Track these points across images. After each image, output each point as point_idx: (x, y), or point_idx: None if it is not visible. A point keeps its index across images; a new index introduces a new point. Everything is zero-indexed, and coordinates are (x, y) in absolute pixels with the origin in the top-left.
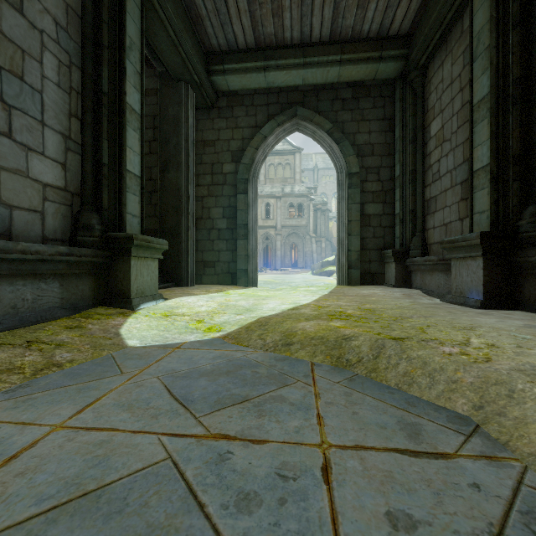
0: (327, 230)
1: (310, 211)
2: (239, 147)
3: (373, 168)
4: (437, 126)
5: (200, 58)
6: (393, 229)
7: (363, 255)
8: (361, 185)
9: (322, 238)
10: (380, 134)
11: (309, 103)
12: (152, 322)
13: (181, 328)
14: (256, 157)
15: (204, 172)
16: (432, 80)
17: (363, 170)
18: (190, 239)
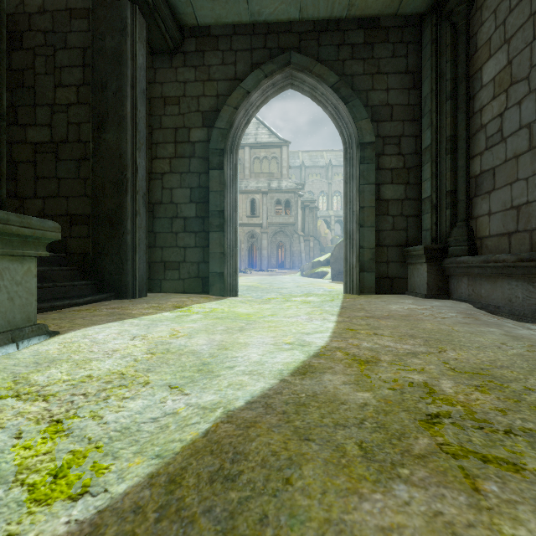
0: (315, 229)
1: (298, 208)
2: (212, 107)
3: (391, 138)
4: (497, 65)
5: None
6: (418, 218)
7: (379, 254)
8: (376, 160)
9: (310, 237)
10: (401, 92)
11: (307, 49)
12: None
13: None
14: (236, 119)
15: (165, 140)
16: (486, 3)
17: (378, 140)
18: (139, 229)
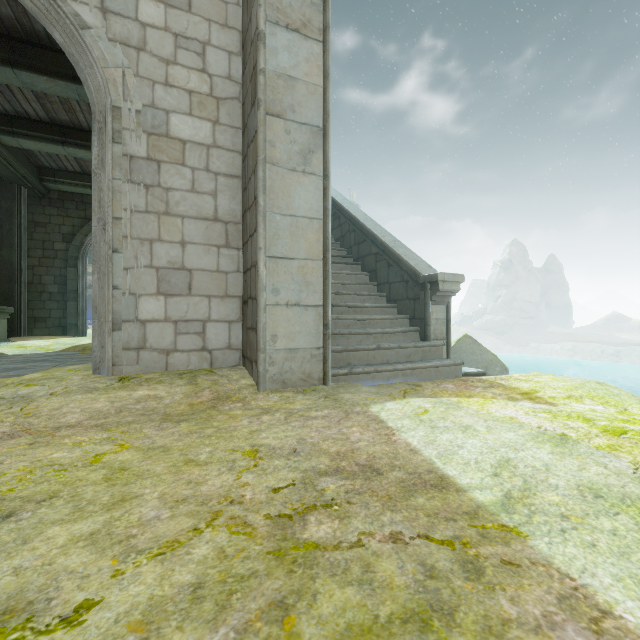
0: None
1: None
2: (70, 232)
3: None
4: None
5: (34, 174)
6: None
7: None
8: None
9: None
10: None
11: None
12: (14, 349)
13: (32, 350)
14: (86, 241)
15: (36, 247)
16: None
17: None
18: (23, 301)
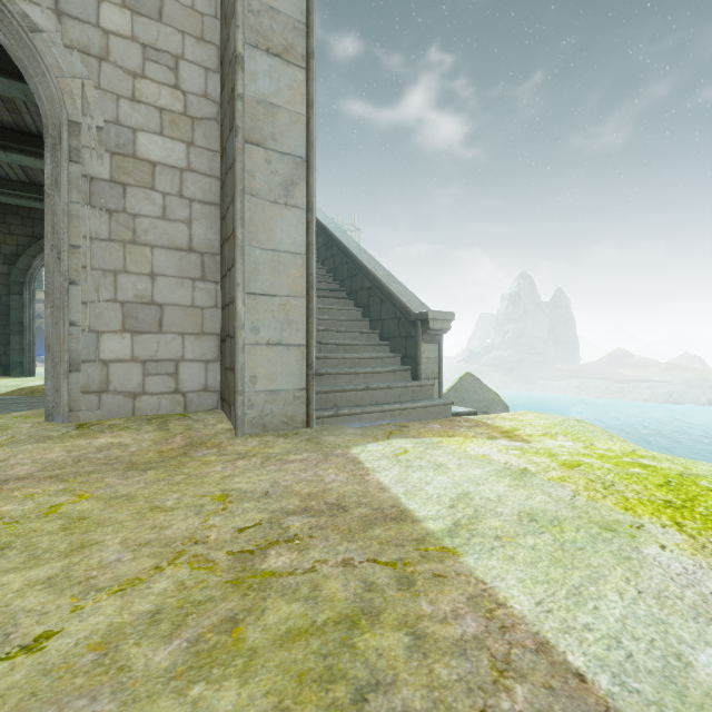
0: None
1: None
2: (13, 252)
3: None
4: None
5: None
6: None
7: None
8: None
9: None
10: None
11: None
12: None
13: None
14: (34, 264)
15: None
16: None
17: None
18: None
